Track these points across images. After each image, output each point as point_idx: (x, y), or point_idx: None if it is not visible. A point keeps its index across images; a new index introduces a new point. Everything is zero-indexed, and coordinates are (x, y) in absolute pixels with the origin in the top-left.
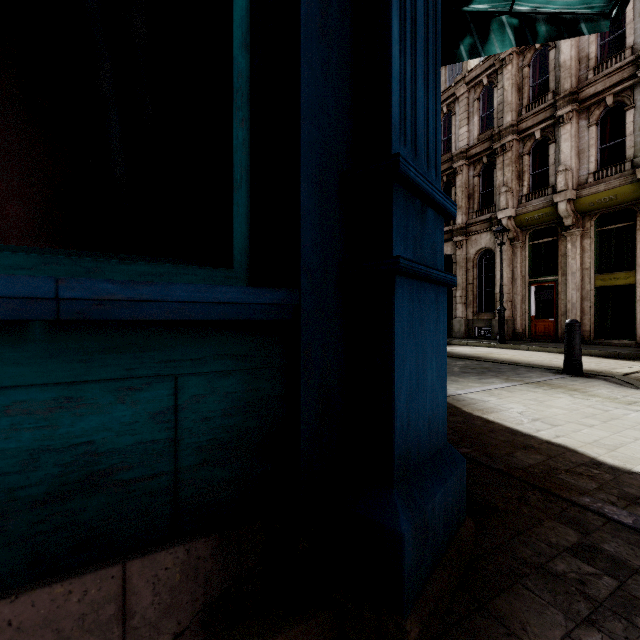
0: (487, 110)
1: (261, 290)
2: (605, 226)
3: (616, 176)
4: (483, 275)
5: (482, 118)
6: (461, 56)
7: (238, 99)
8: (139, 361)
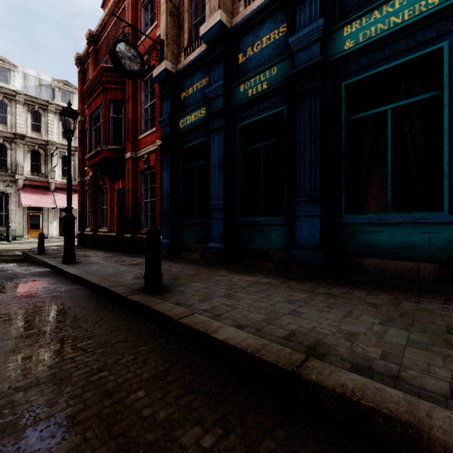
0: None
1: (451, 215)
2: None
3: None
4: None
5: None
6: None
7: (445, 176)
8: (421, 229)
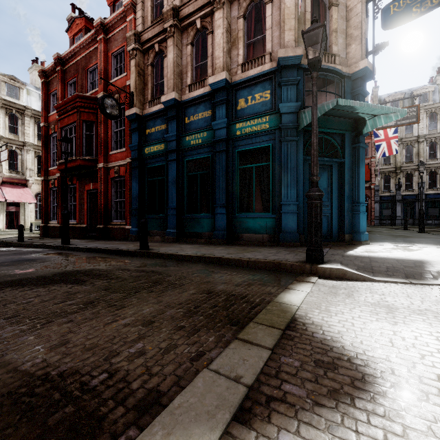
0: None
1: (272, 215)
2: None
3: None
4: None
5: None
6: (364, 131)
7: (271, 198)
8: (264, 220)
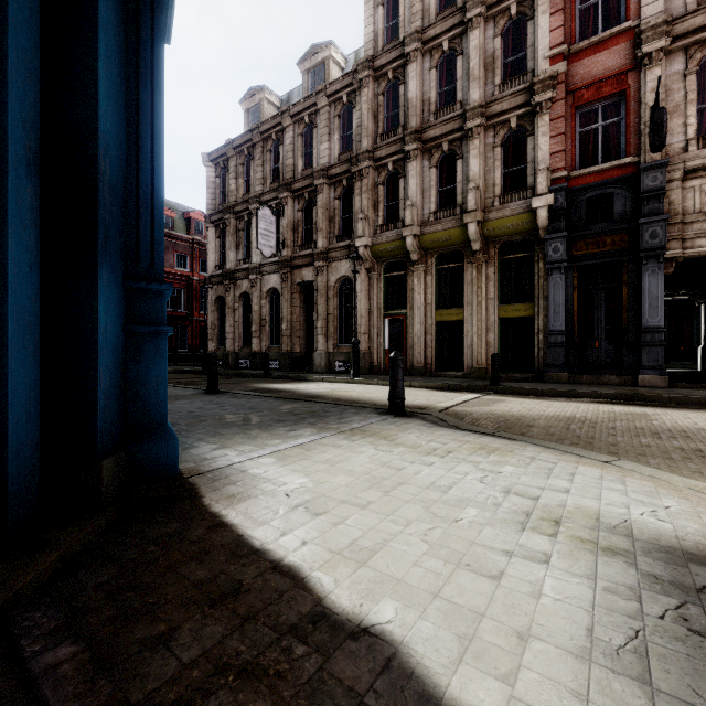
0: (347, 131)
1: None
2: (443, 265)
3: (450, 219)
4: (343, 305)
5: (343, 138)
6: None
7: None
8: None
